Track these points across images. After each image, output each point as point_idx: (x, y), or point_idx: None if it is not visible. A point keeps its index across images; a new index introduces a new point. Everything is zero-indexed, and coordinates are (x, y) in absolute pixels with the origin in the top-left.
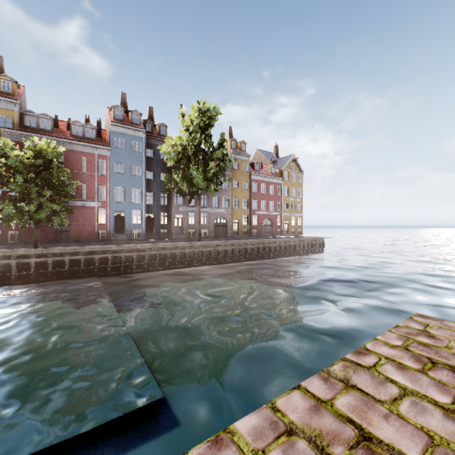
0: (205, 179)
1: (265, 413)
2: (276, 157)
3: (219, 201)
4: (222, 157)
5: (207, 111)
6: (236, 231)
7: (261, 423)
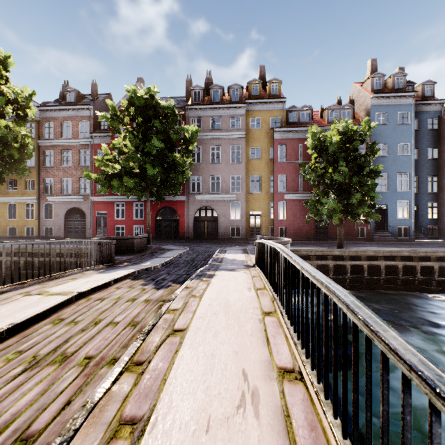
0: None
1: None
2: None
3: None
4: None
5: None
6: None
7: None
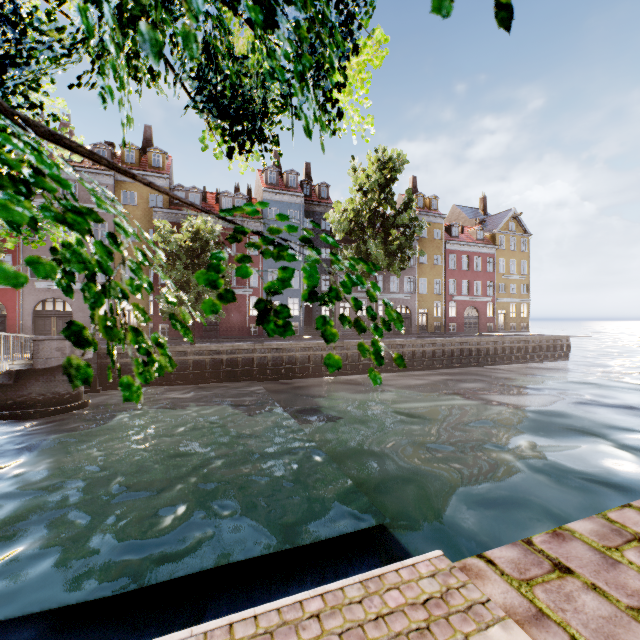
0: (386, 254)
1: (599, 521)
2: (483, 214)
3: (399, 283)
4: (410, 222)
5: (389, 160)
6: (423, 325)
7: (600, 528)
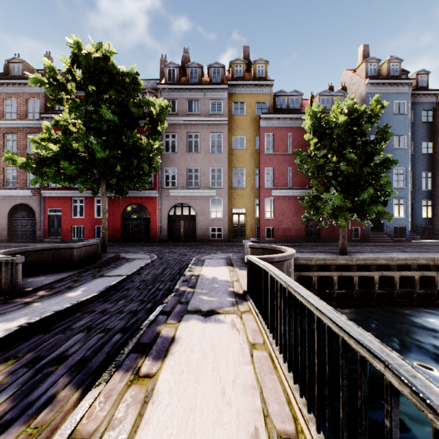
0: None
1: None
2: None
3: None
4: None
5: None
6: None
7: None
